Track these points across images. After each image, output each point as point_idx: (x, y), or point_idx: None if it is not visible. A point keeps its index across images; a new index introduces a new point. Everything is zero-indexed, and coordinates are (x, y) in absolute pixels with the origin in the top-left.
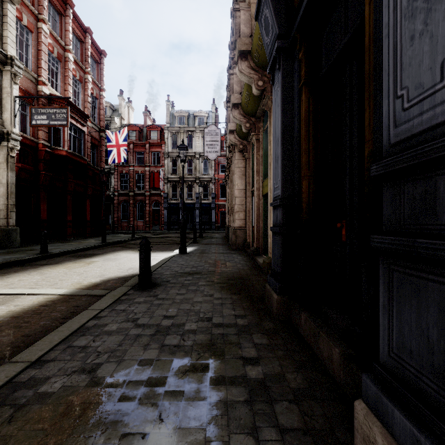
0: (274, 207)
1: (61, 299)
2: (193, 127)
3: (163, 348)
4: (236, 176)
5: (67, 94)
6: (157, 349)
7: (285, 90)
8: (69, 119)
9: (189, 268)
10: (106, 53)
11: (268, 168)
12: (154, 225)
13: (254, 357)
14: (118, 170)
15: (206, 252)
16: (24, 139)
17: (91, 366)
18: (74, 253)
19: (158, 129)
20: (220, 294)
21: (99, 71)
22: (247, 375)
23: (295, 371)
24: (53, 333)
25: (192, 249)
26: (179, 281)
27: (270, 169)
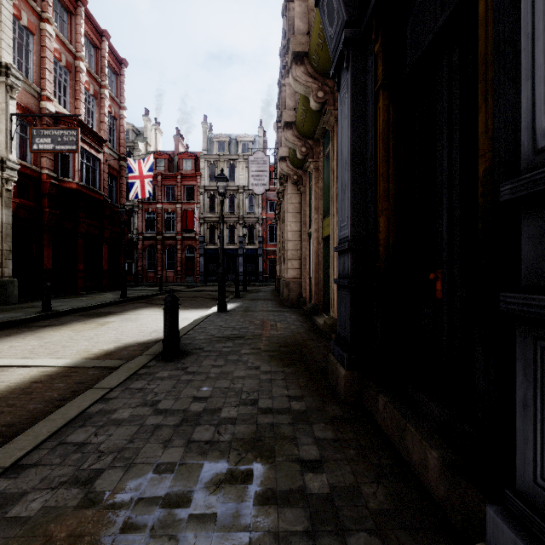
0: (340, 252)
1: (61, 372)
2: (236, 155)
3: (190, 445)
4: (288, 214)
5: (78, 112)
6: (182, 447)
7: (355, 96)
8: (81, 144)
9: (229, 331)
10: (127, 63)
11: (329, 204)
12: (188, 276)
13: (316, 459)
14: (143, 208)
15: (252, 309)
16: (24, 168)
17: (87, 475)
18: (85, 311)
19: (192, 157)
20: (269, 366)
21: (118, 84)
22: (306, 489)
23: (373, 482)
24: (42, 423)
25: (233, 306)
26: (215, 349)
27: (332, 204)
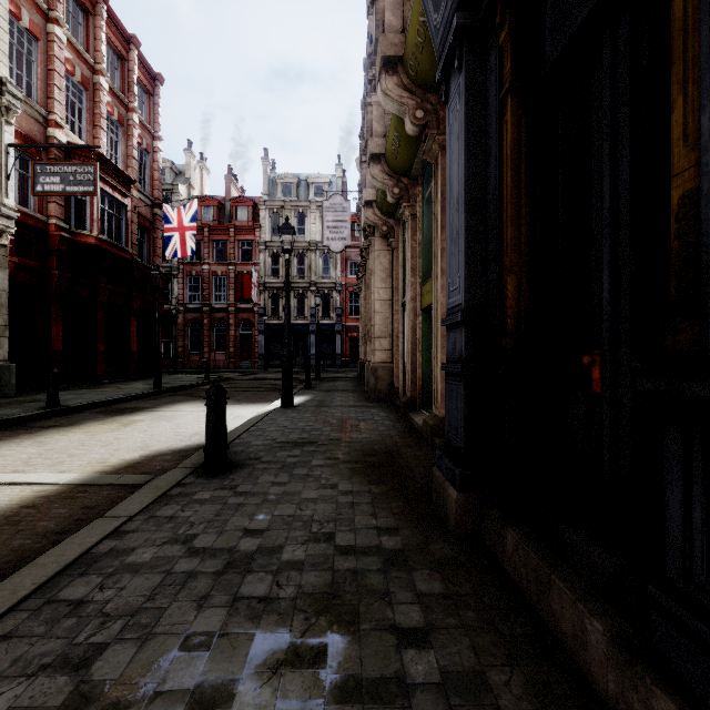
0: (449, 327)
1: (63, 493)
2: (306, 201)
3: (236, 604)
4: (376, 277)
5: (98, 143)
6: (224, 607)
7: (471, 108)
8: (101, 185)
9: (296, 434)
10: (163, 79)
11: (430, 263)
12: (243, 360)
13: (419, 626)
14: (184, 271)
15: (327, 404)
16: (24, 216)
17: (83, 653)
18: (106, 406)
19: (249, 204)
20: (350, 484)
21: (151, 107)
22: (406, 676)
23: (505, 664)
24: (25, 570)
25: (303, 399)
26: (277, 459)
27: (435, 262)
